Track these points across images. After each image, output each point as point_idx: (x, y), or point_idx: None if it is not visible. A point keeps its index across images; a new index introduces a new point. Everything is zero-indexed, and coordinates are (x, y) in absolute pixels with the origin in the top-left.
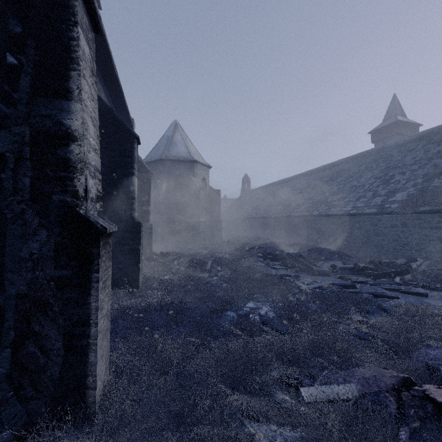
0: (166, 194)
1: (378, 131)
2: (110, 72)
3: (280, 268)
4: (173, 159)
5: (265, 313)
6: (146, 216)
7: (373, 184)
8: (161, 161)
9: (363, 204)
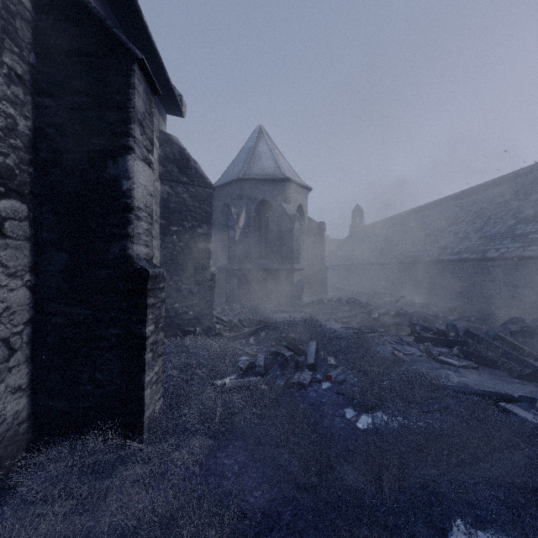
0: (246, 229)
1: None
2: None
3: (462, 366)
4: (255, 178)
5: None
6: (205, 259)
7: None
8: (238, 181)
9: None
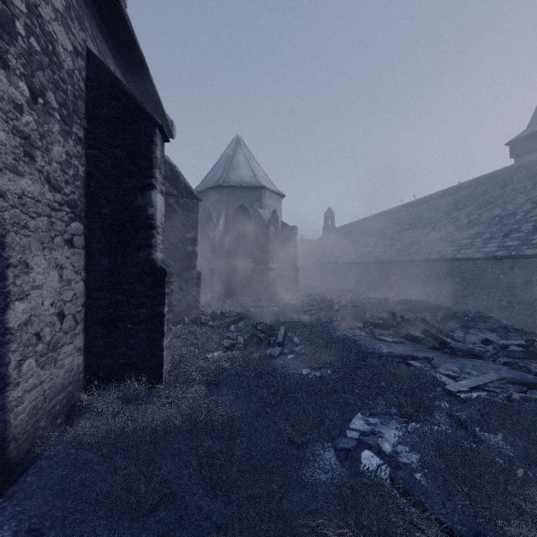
0: (225, 232)
1: (521, 141)
2: (120, 23)
3: (393, 342)
4: (234, 186)
5: (392, 448)
6: (192, 260)
7: (533, 212)
8: (217, 188)
9: (518, 242)
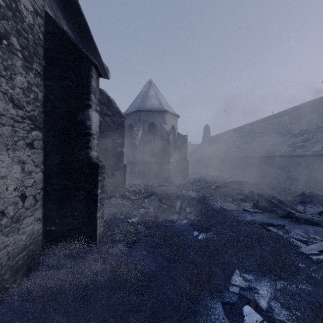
0: (142, 139)
1: None
2: None
3: (254, 212)
4: (148, 110)
5: (267, 304)
6: (120, 157)
7: None
8: (137, 112)
9: None
